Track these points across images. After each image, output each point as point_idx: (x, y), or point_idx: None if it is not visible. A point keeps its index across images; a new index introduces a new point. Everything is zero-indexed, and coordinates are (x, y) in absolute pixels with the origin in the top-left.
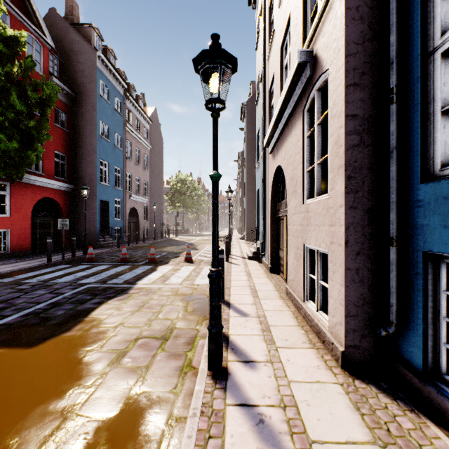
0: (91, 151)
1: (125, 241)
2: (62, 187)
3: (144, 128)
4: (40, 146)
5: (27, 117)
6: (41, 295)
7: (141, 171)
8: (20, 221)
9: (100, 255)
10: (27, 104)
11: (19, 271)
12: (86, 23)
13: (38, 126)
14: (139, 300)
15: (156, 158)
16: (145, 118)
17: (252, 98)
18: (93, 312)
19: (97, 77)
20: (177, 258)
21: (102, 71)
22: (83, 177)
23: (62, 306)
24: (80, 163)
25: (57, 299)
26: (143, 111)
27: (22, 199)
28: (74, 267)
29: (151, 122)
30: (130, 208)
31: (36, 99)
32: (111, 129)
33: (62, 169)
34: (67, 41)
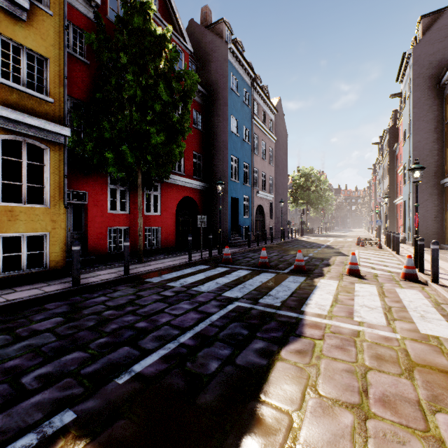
0: (223, 147)
1: (253, 240)
2: (198, 186)
3: (269, 119)
4: (182, 142)
5: (171, 109)
6: (184, 313)
7: (266, 166)
8: (167, 219)
9: (234, 256)
10: (172, 98)
11: (165, 269)
12: (218, 20)
13: (180, 120)
14: (340, 365)
15: (280, 152)
16: (270, 108)
17: (422, 40)
18: (267, 384)
19: (228, 70)
20: (330, 267)
21: (232, 63)
22: (216, 175)
23: (212, 346)
24: (213, 162)
25: (203, 327)
26: (269, 100)
27: (169, 199)
28: (212, 269)
29: (276, 112)
30: (256, 206)
31: (179, 91)
32: (240, 123)
33: (198, 169)
34: (202, 44)
